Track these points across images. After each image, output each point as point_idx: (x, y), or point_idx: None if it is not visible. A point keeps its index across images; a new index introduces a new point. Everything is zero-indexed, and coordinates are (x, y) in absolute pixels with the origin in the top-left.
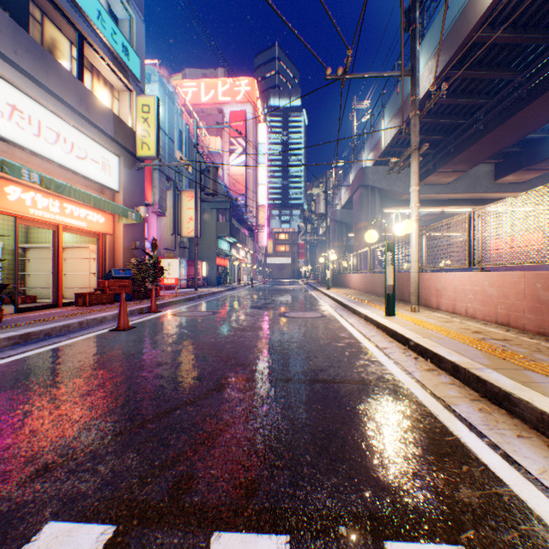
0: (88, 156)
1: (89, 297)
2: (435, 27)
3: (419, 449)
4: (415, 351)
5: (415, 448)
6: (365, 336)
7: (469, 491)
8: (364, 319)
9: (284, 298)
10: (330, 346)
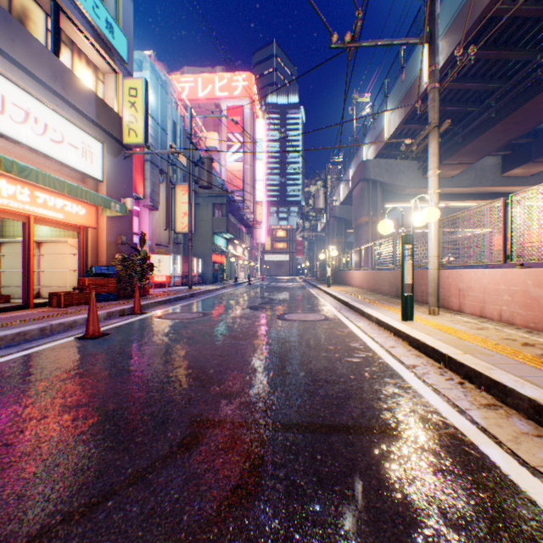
0: (65, 140)
1: (64, 297)
2: (446, 3)
3: None
4: (458, 372)
5: None
6: (383, 347)
7: None
8: (377, 323)
9: (282, 297)
10: (343, 363)
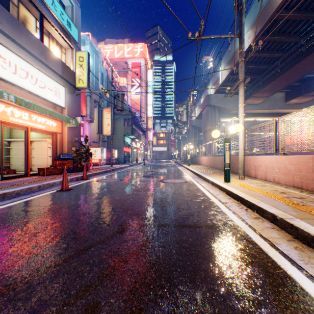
0: (46, 86)
1: (46, 170)
2: (252, 10)
3: (259, 281)
4: (245, 205)
5: (256, 279)
6: (213, 195)
7: None
8: (211, 184)
9: (163, 171)
10: (192, 202)
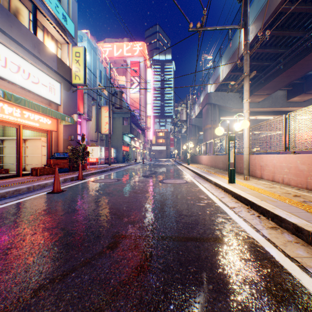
0: (40, 82)
1: (39, 170)
2: (254, 4)
3: None
4: (257, 211)
5: None
6: (218, 197)
7: None
8: (214, 185)
9: (162, 170)
10: (195, 206)
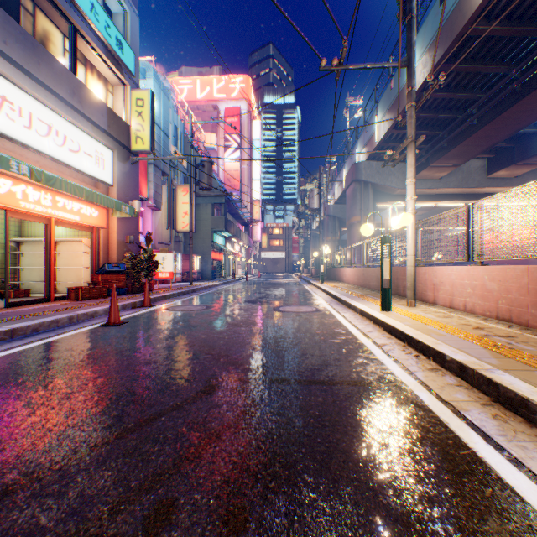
0: (81, 149)
1: (82, 291)
2: (429, 20)
3: (432, 467)
4: (416, 348)
5: (428, 465)
6: (362, 332)
7: (498, 524)
8: (360, 314)
9: (278, 292)
10: (326, 343)
